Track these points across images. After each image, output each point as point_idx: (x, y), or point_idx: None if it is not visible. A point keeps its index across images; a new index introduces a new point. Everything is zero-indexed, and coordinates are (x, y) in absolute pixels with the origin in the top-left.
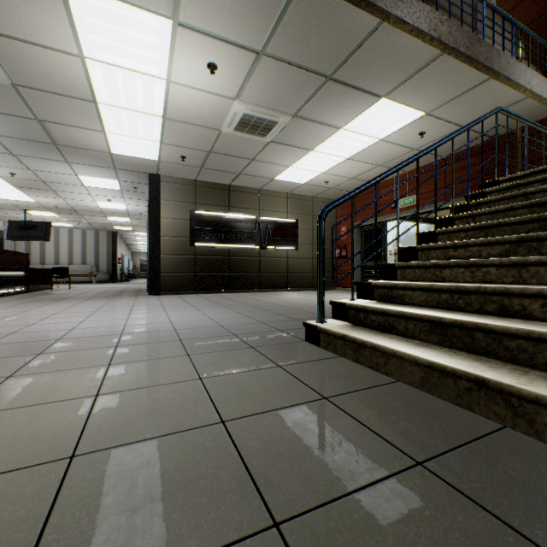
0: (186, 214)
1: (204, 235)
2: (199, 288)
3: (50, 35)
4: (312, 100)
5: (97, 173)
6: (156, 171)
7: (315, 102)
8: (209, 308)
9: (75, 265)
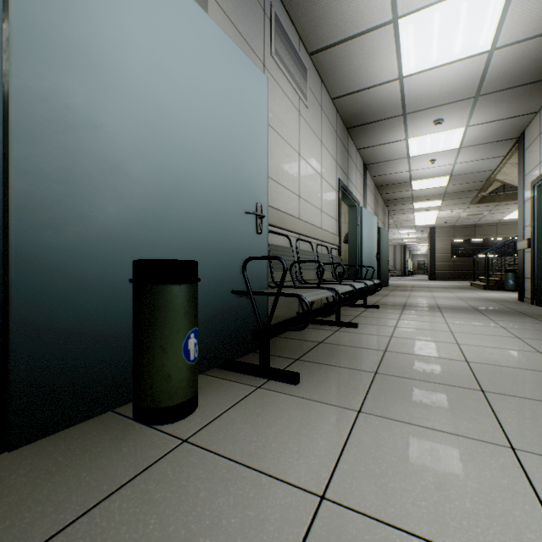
0: (448, 243)
1: (458, 252)
2: (455, 278)
3: (408, 216)
4: (494, 208)
5: (407, 229)
6: (433, 226)
7: (497, 208)
8: (453, 283)
9: None
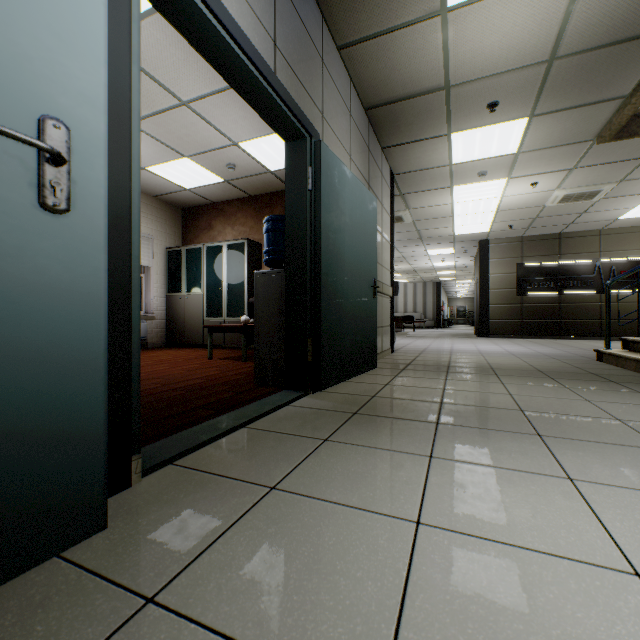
0: (512, 268)
1: (530, 285)
2: (525, 333)
3: (439, 202)
4: (636, 170)
5: (440, 246)
6: (485, 237)
7: None
8: (533, 346)
9: (408, 313)
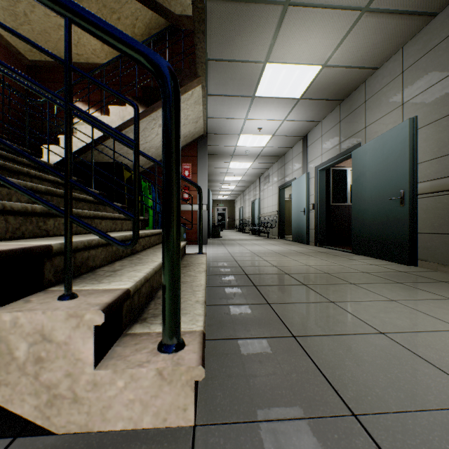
0: None
1: None
2: None
3: None
4: None
5: None
6: None
7: None
8: None
9: None
